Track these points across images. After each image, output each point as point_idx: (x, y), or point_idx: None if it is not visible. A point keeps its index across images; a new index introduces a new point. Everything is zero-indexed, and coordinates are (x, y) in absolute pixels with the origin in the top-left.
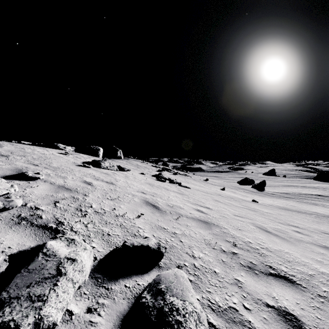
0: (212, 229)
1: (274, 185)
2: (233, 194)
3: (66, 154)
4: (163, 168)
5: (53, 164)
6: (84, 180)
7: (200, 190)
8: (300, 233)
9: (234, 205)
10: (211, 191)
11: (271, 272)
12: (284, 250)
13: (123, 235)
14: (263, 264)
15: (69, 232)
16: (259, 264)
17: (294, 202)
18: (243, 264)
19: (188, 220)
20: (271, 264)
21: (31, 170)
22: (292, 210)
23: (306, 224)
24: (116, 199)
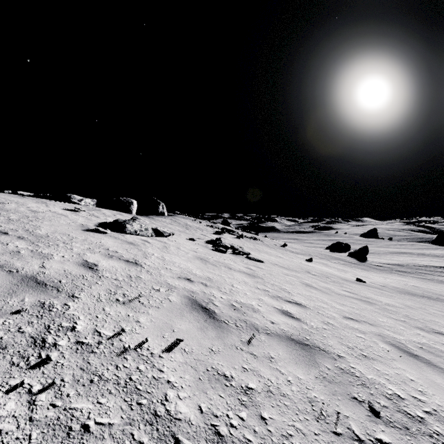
0: (318, 362)
1: (379, 252)
2: (325, 267)
3: (77, 210)
4: (222, 230)
5: (41, 229)
6: (84, 259)
7: (279, 265)
8: None
9: (335, 293)
10: (294, 265)
11: None
12: None
13: (123, 424)
14: None
15: None
16: None
17: (414, 279)
18: None
19: (271, 341)
20: None
21: None
22: (418, 295)
23: None
24: (134, 301)
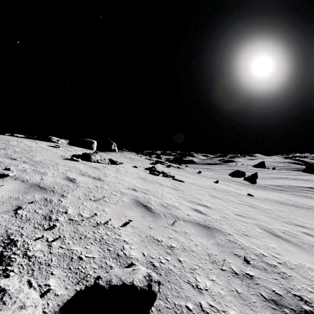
0: (215, 236)
1: (265, 177)
2: (226, 187)
3: (57, 147)
4: (156, 161)
5: (36, 157)
6: (66, 176)
7: (195, 184)
8: (311, 235)
9: (231, 201)
10: (205, 184)
11: (304, 308)
12: (305, 265)
13: (100, 258)
14: (291, 293)
15: (18, 259)
16: (285, 294)
17: (288, 195)
18: (266, 297)
19: (186, 224)
20: (300, 292)
21: (4, 165)
22: (289, 204)
23: (311, 222)
24: (100, 200)
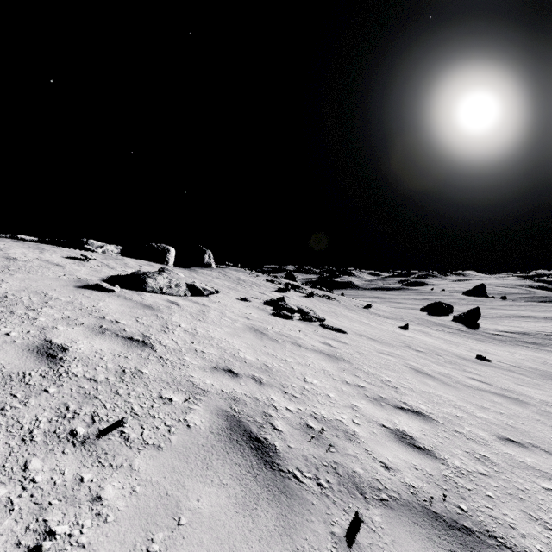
0: None
1: (492, 316)
2: (427, 338)
3: (86, 259)
4: (286, 286)
5: (1, 285)
6: (46, 338)
7: (368, 337)
8: None
9: (462, 385)
10: (386, 336)
11: None
12: None
13: None
14: None
15: None
16: None
17: None
18: None
19: (395, 527)
20: None
21: None
22: None
23: None
24: (109, 434)
